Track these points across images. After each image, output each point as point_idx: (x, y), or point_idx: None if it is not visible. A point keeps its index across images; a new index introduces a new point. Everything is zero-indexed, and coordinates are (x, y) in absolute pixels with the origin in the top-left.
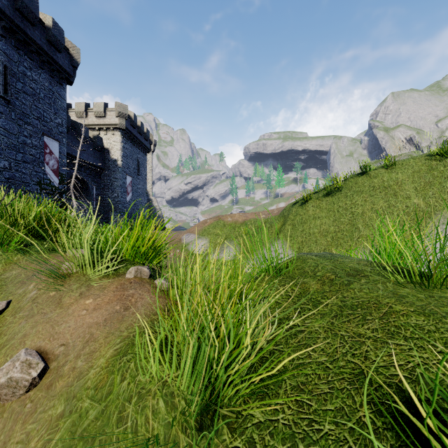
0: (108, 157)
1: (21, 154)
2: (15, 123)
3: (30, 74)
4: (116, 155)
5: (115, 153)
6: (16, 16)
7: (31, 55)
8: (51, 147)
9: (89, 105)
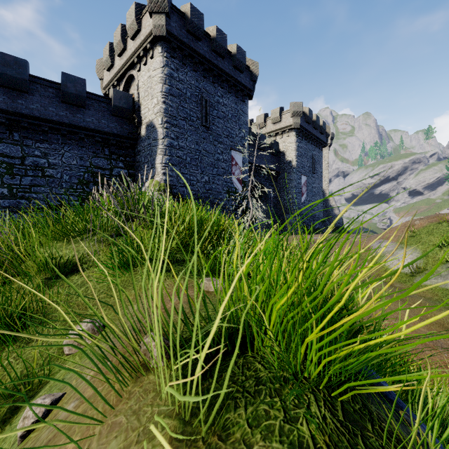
0: (283, 160)
1: (216, 169)
2: (212, 144)
3: (222, 101)
4: (291, 156)
5: (290, 154)
6: (212, 56)
7: (222, 84)
8: (236, 159)
9: (267, 115)
